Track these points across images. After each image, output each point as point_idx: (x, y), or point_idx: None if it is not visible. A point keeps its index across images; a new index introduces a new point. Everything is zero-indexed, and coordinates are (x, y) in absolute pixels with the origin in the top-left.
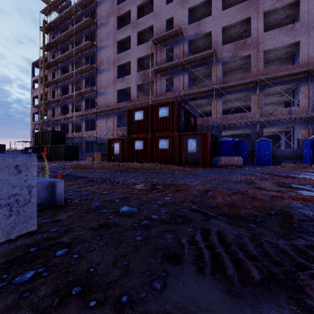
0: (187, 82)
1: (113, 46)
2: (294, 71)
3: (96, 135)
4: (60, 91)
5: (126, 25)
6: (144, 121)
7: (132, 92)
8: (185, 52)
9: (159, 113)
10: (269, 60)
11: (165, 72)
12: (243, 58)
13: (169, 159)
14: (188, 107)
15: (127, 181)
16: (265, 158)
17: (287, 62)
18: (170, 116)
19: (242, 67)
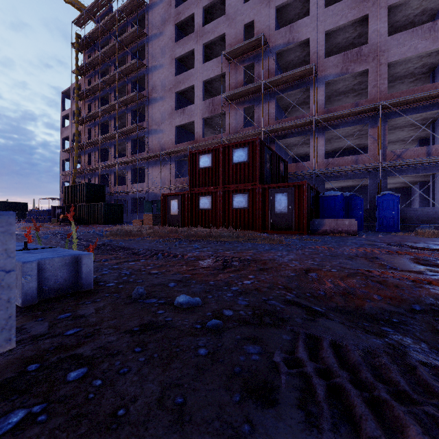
0: (274, 113)
1: (169, 66)
2: (435, 92)
3: (146, 189)
4: (98, 130)
5: (187, 35)
6: (213, 169)
7: (195, 129)
8: (271, 69)
9: (233, 157)
10: (395, 77)
11: (242, 100)
12: (356, 76)
13: (248, 223)
14: (275, 148)
15: (187, 255)
16: (390, 221)
17: (423, 79)
18: (249, 161)
19: (355, 89)
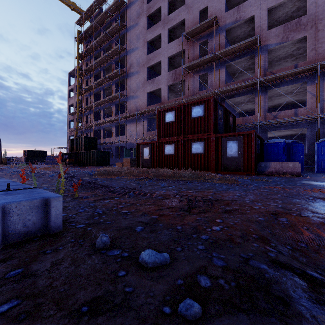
0: (224, 78)
1: (142, 48)
2: None
3: (126, 140)
4: (93, 98)
5: (156, 24)
6: (175, 123)
7: (162, 93)
8: (221, 43)
9: (192, 113)
10: None
11: (198, 69)
12: (295, 43)
13: (204, 165)
14: (225, 105)
15: (155, 193)
16: None
17: None
18: (205, 116)
19: (293, 54)
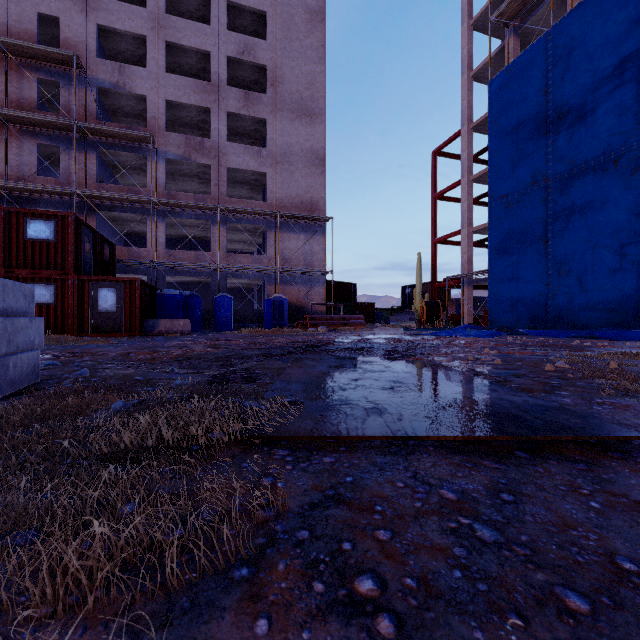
0: (95, 171)
1: None
2: (259, 211)
3: None
4: None
5: None
6: None
7: None
8: (89, 107)
9: (28, 230)
10: (236, 180)
11: (34, 130)
12: (200, 165)
13: (56, 324)
14: (96, 220)
15: None
16: (226, 321)
17: (258, 190)
18: (57, 241)
19: (201, 177)
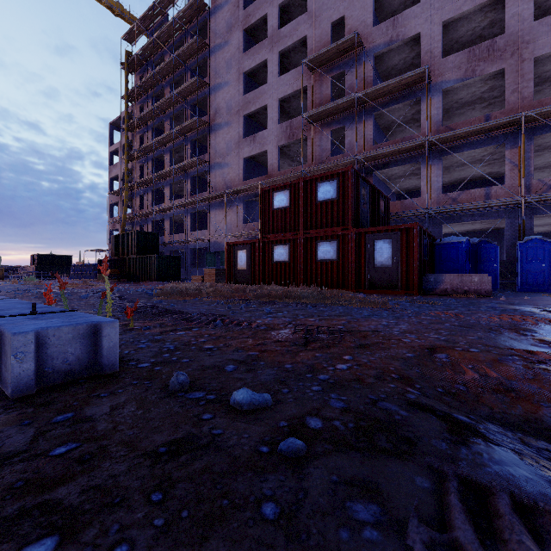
0: (372, 135)
1: (236, 83)
2: None
3: (208, 237)
4: (152, 167)
5: (259, 43)
6: (291, 209)
7: (269, 160)
8: (367, 78)
9: (318, 193)
10: (544, 78)
11: (328, 120)
12: (486, 79)
13: (338, 279)
14: (373, 181)
15: (256, 322)
16: (538, 277)
17: None
18: (338, 198)
19: (484, 98)
